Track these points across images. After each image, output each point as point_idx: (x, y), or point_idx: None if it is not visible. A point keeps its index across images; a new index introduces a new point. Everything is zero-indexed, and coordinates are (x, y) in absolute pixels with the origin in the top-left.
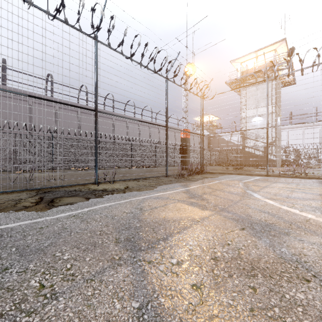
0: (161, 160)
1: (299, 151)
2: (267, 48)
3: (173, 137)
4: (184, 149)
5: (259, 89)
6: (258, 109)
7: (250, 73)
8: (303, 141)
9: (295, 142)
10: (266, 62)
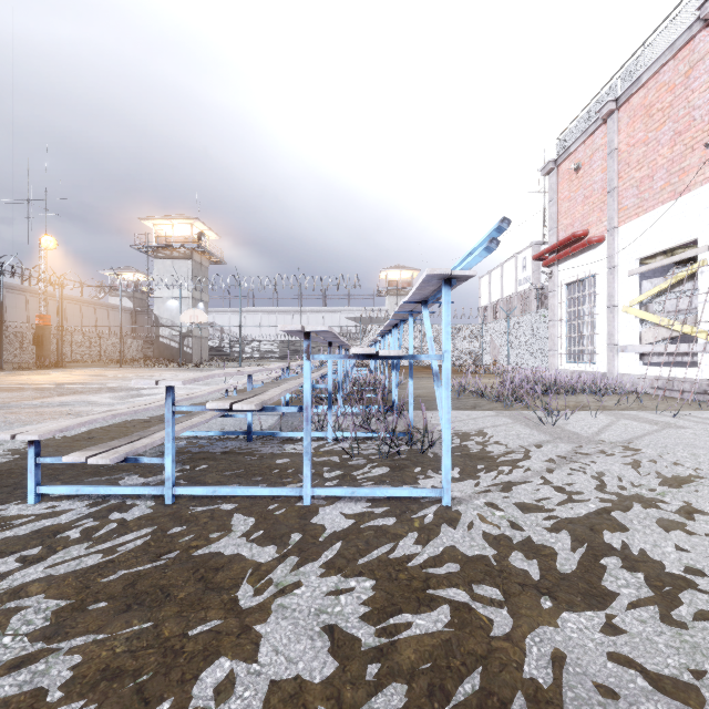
0: (7, 353)
1: (243, 343)
2: (182, 220)
3: (44, 309)
4: (41, 340)
5: (176, 265)
6: (175, 291)
7: (161, 244)
8: (261, 329)
9: (253, 330)
10: (183, 235)
